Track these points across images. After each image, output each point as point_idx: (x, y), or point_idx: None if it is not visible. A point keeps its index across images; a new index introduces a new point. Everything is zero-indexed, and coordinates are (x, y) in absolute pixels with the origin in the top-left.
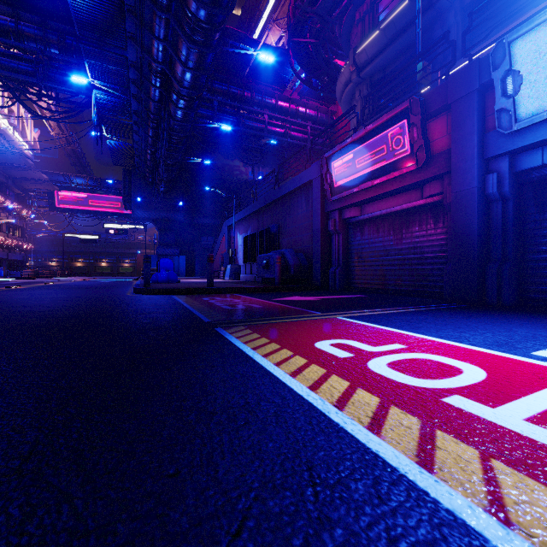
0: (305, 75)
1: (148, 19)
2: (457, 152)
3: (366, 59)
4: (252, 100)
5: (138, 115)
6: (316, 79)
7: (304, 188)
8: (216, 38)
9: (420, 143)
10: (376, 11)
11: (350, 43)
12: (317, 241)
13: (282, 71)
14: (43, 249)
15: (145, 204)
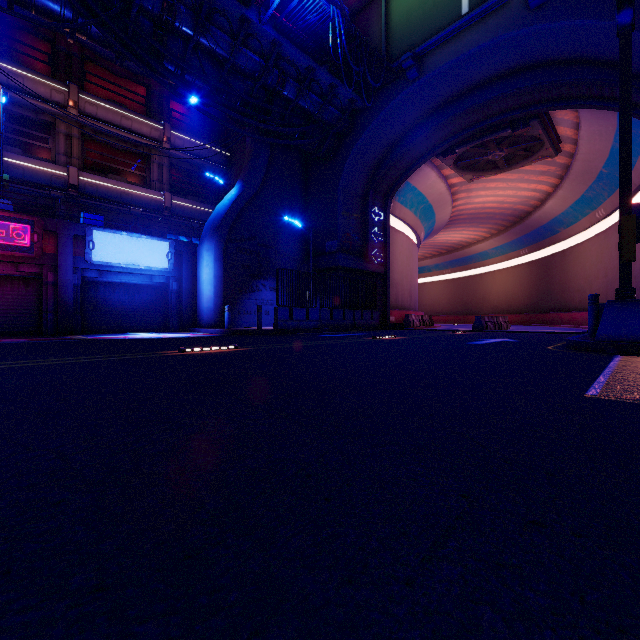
0: None
1: None
2: (62, 259)
3: None
4: None
5: None
6: None
7: None
8: None
9: (41, 245)
10: None
11: None
12: None
13: None
14: None
15: None
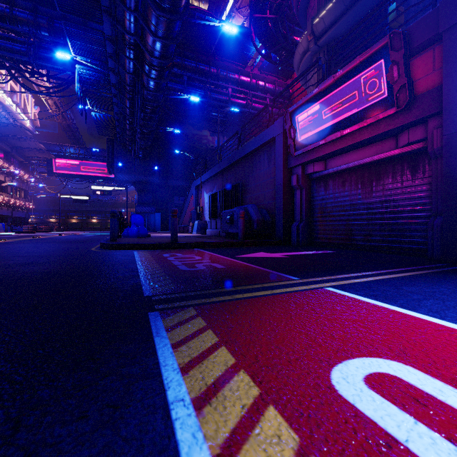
0: (265, 51)
1: None
2: (452, 87)
3: (323, 27)
4: (218, 75)
5: (116, 88)
6: (275, 54)
7: (266, 146)
8: (182, 6)
9: (401, 82)
10: None
11: (307, 16)
12: (280, 196)
13: (244, 48)
14: (44, 208)
15: (126, 169)
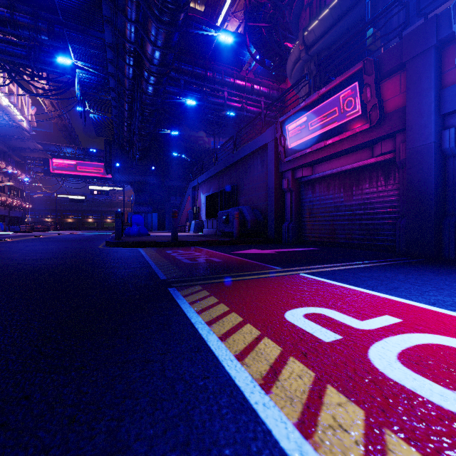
0: (259, 56)
1: (121, 3)
2: (412, 109)
3: (314, 38)
4: (214, 79)
5: (115, 92)
6: (269, 60)
7: (260, 151)
8: (181, 19)
9: (373, 102)
10: None
11: (299, 26)
12: (272, 198)
13: (239, 53)
14: (40, 208)
15: (123, 169)
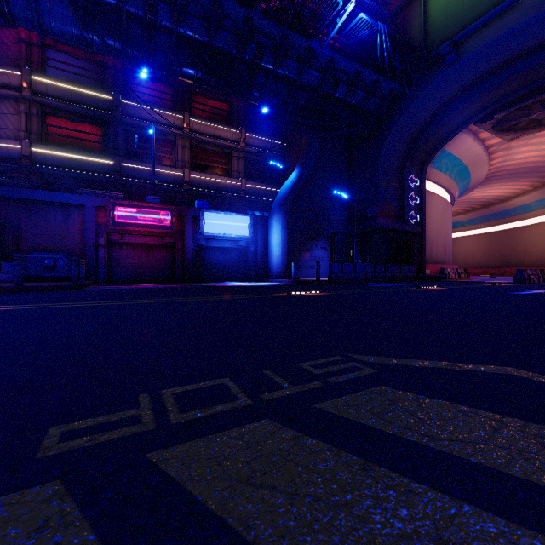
0: None
1: None
2: (187, 233)
3: (44, 91)
4: None
5: None
6: None
7: (61, 204)
8: None
9: (176, 224)
10: (45, 52)
11: None
12: (92, 250)
13: None
14: None
15: None
